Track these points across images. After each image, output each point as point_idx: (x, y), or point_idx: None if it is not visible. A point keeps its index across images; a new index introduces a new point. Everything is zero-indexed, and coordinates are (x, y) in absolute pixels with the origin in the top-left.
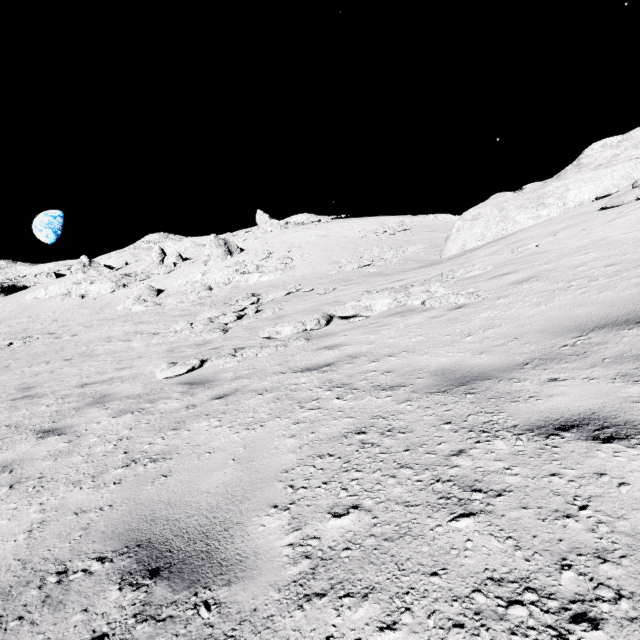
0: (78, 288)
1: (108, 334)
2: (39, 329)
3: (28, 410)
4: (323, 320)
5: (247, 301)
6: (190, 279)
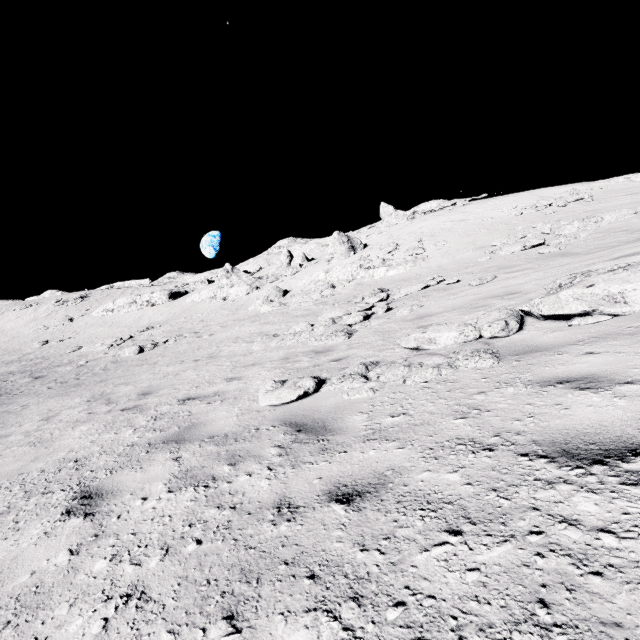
0: (221, 292)
1: (236, 334)
2: (189, 328)
3: (115, 433)
4: (513, 321)
5: (374, 298)
6: (313, 278)
